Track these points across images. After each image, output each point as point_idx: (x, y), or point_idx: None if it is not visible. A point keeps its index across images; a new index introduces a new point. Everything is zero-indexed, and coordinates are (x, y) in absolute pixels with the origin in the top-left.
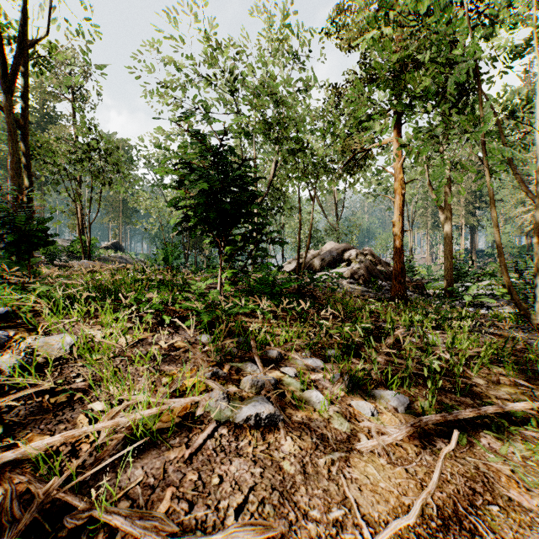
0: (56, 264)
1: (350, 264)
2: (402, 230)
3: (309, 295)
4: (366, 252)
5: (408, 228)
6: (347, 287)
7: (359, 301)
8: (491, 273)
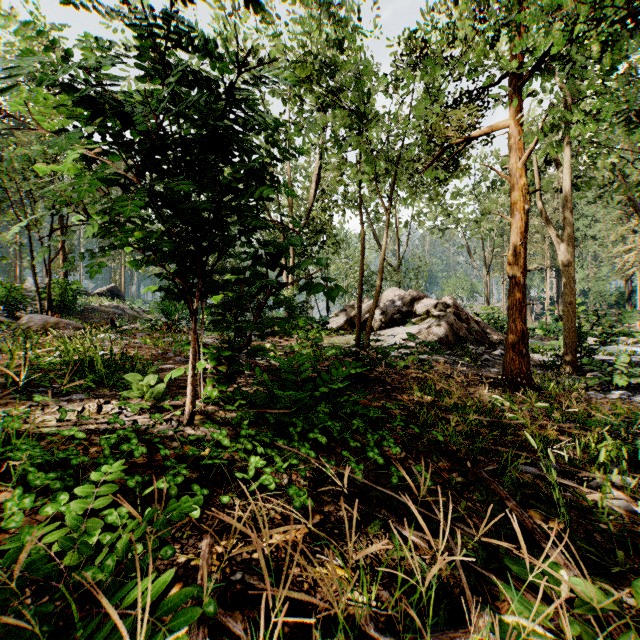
0: (20, 317)
1: (425, 319)
2: (524, 269)
3: (377, 380)
4: (447, 302)
5: (485, 271)
6: (426, 356)
7: (530, 439)
8: (625, 333)
